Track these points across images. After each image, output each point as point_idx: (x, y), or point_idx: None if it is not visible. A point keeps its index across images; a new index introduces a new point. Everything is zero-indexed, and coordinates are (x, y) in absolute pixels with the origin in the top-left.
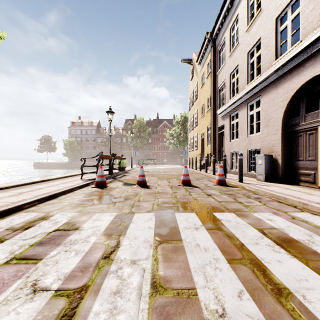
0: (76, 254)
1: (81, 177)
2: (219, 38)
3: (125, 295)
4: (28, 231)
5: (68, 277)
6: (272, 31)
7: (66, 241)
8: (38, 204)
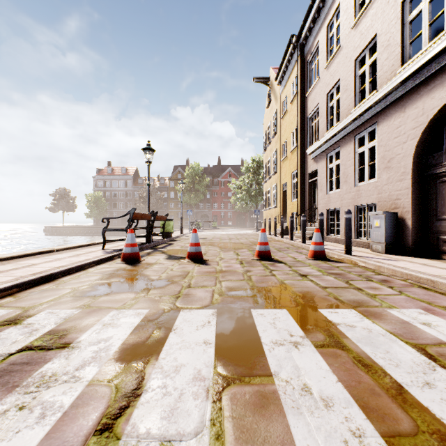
0: (40, 419)
1: (102, 247)
2: (310, 43)
3: None
4: None
5: None
6: (396, 22)
7: (32, 377)
8: (18, 292)
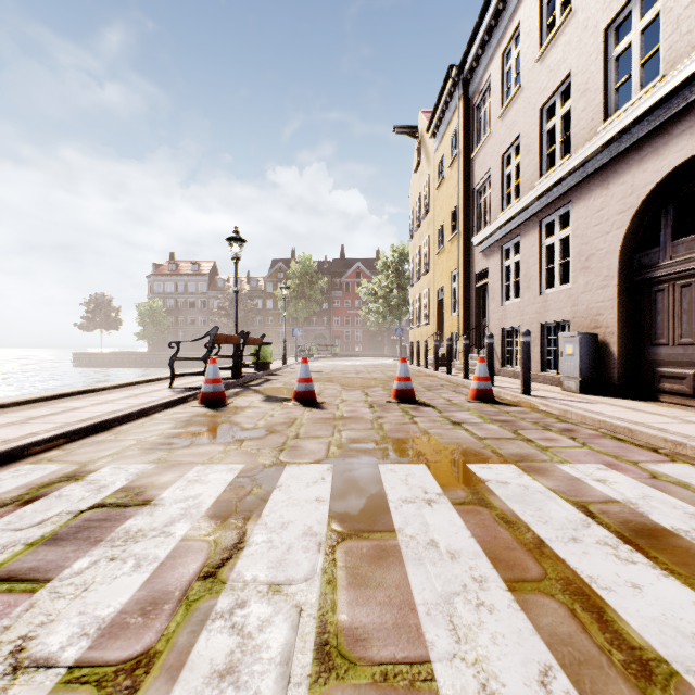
0: (137, 568)
1: (170, 384)
2: (478, 78)
3: (247, 680)
4: (29, 508)
5: (107, 628)
6: (596, 58)
7: (116, 533)
8: (66, 444)
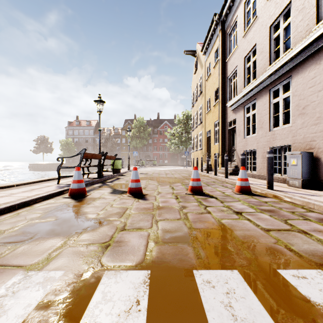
0: None
1: (57, 182)
2: (230, 19)
3: None
4: None
5: None
6: None
7: None
8: None
